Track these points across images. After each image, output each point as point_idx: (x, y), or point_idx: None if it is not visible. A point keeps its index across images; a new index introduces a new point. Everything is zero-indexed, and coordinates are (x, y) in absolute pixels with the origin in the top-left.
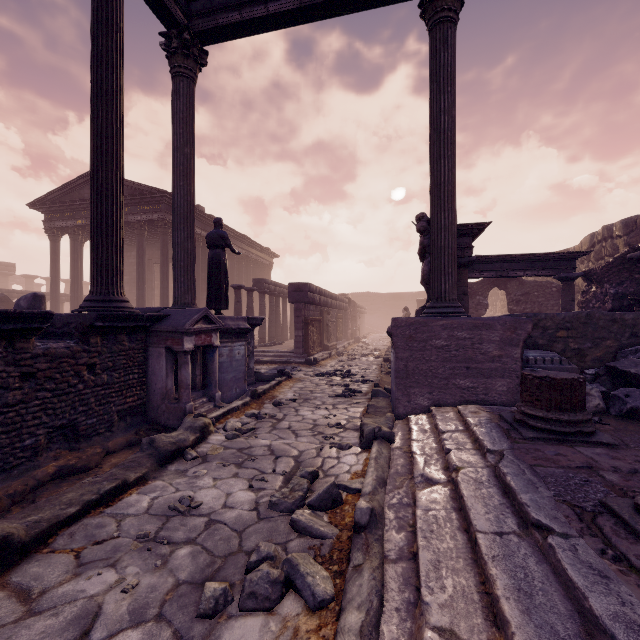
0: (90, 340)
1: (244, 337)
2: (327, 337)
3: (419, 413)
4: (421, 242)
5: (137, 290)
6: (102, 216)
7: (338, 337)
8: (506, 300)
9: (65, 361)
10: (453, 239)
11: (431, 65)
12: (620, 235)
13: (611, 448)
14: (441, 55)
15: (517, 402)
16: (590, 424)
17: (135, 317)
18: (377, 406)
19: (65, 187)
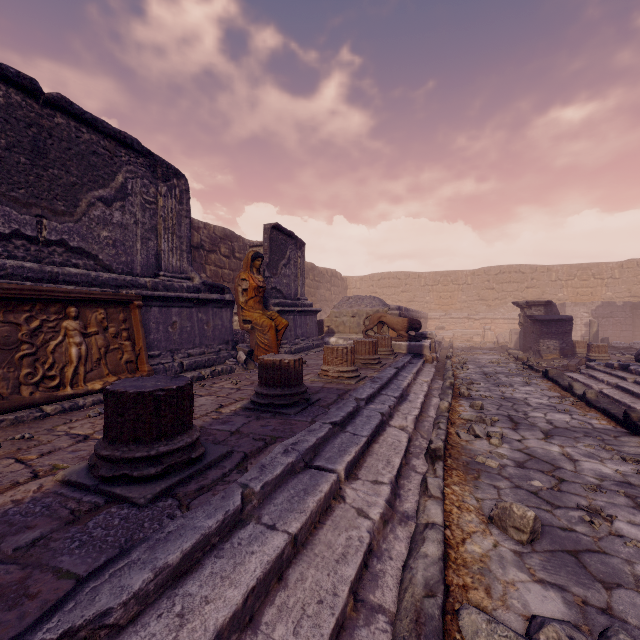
0: None
1: None
2: None
3: None
4: None
5: None
6: None
7: None
8: None
9: None
10: None
11: None
12: None
13: None
14: None
15: None
16: None
17: None
18: None
19: None
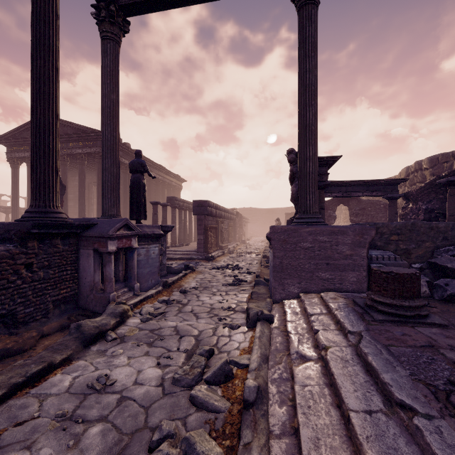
0: (28, 244)
1: (158, 240)
2: (221, 240)
3: (291, 298)
4: (291, 169)
5: (79, 205)
6: (40, 144)
7: (229, 240)
8: (347, 213)
9: (4, 262)
10: (315, 167)
11: (299, 36)
12: (427, 168)
13: (443, 328)
14: (307, 28)
15: (364, 289)
16: (425, 308)
17: (67, 225)
18: (259, 293)
19: (23, 127)
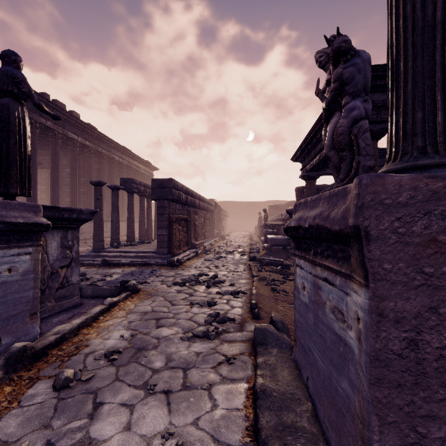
0: None
1: (31, 239)
2: (195, 236)
3: None
4: (338, 75)
5: None
6: None
7: (206, 235)
8: None
9: None
10: None
11: None
12: None
13: None
14: None
15: None
16: None
17: None
18: (279, 397)
19: None
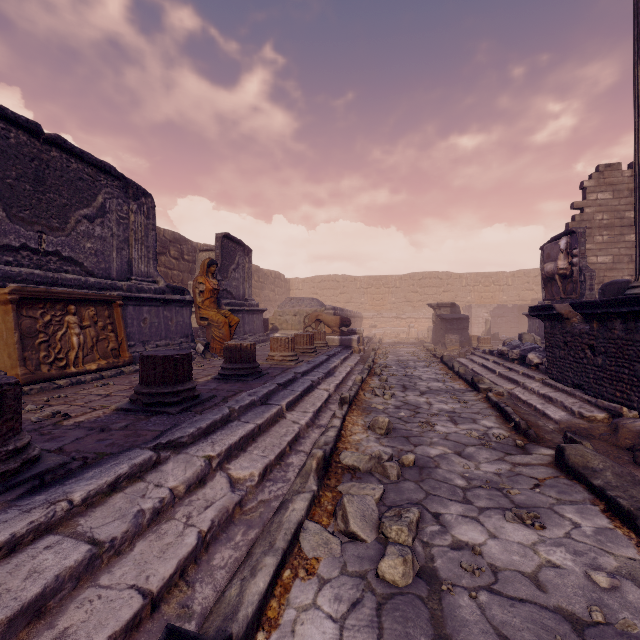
0: None
1: None
2: None
3: None
4: None
5: None
6: None
7: None
8: None
9: None
10: None
11: None
12: None
13: None
14: None
15: None
16: None
17: None
18: None
19: None
